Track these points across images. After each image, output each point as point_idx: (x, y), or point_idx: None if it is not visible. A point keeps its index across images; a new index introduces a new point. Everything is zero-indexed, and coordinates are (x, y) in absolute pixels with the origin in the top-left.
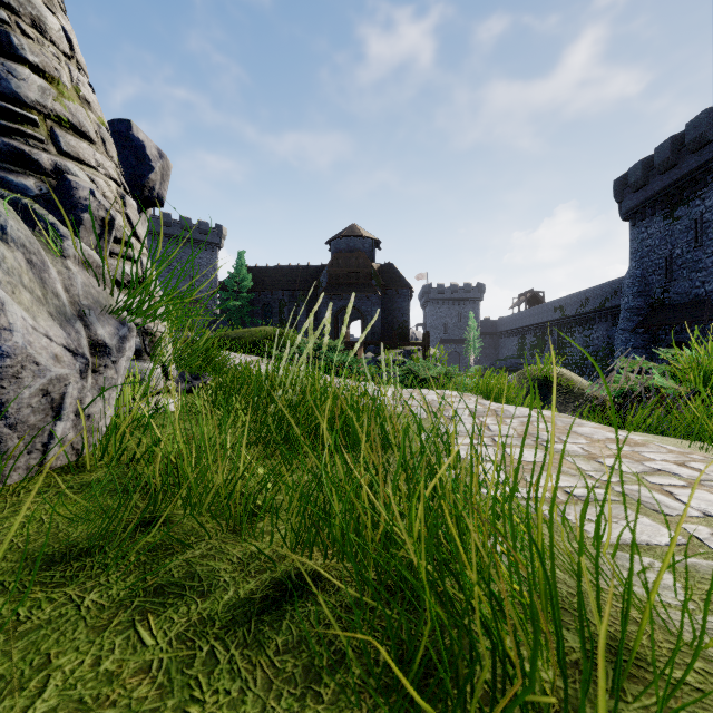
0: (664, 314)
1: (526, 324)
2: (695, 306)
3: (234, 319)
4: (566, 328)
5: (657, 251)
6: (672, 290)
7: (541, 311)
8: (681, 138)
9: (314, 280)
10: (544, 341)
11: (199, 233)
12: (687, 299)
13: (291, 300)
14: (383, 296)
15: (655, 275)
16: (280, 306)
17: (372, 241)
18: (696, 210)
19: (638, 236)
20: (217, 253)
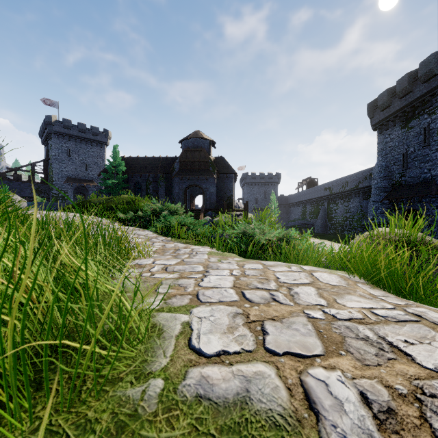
0: (402, 191)
1: (307, 199)
2: (425, 185)
3: (113, 192)
4: (333, 201)
5: (397, 149)
6: (407, 175)
7: (317, 190)
8: (414, 74)
9: (170, 167)
10: (318, 209)
11: (92, 134)
12: (418, 180)
13: (154, 180)
14: (217, 179)
15: (395, 165)
16: (146, 184)
17: (210, 141)
18: (425, 121)
19: (384, 140)
20: (105, 148)
